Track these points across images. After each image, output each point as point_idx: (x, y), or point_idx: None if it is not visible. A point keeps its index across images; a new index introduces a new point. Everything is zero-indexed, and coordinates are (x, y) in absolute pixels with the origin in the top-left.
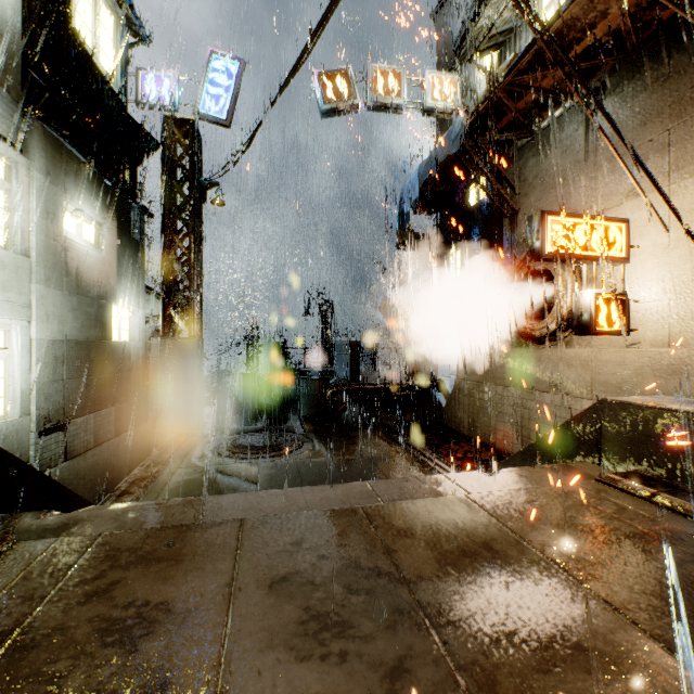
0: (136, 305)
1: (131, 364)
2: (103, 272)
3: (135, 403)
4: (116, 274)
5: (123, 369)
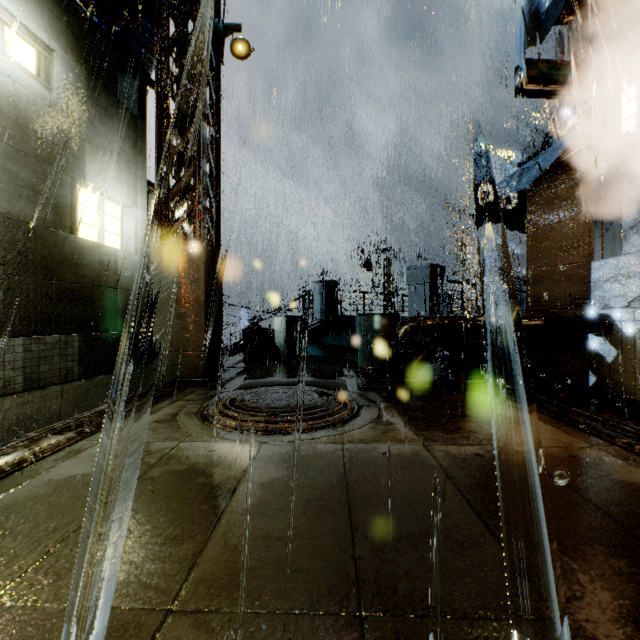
0: (129, 201)
1: (120, 281)
2: (52, 124)
3: (125, 336)
4: (85, 141)
5: (100, 283)
